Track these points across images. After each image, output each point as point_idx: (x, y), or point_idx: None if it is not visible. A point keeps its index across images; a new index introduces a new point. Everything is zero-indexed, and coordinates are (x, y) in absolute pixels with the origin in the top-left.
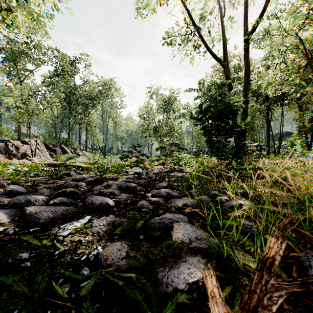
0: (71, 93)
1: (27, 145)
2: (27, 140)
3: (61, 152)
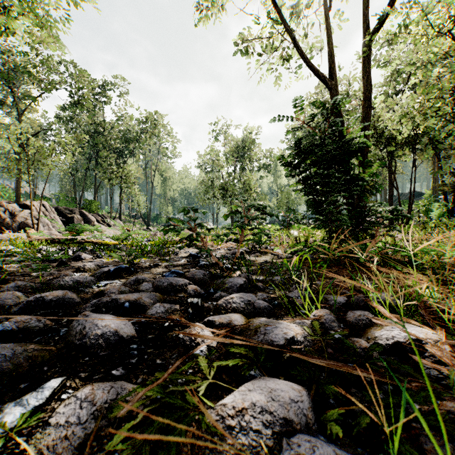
0: (98, 133)
1: (28, 210)
2: (28, 203)
3: (82, 221)
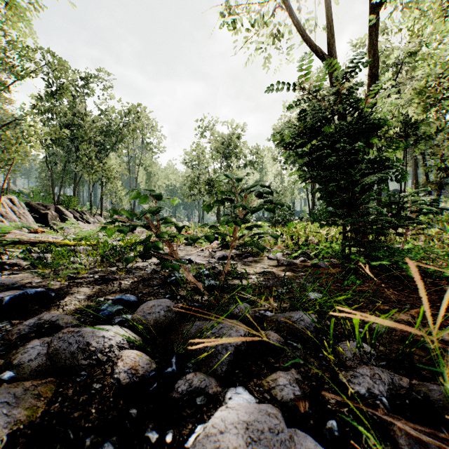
0: (78, 125)
1: None
2: None
3: (58, 217)
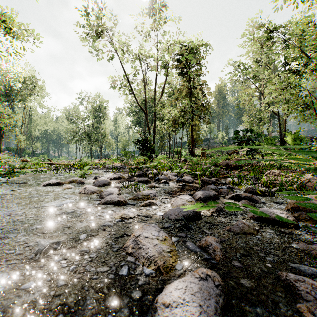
0: None
1: None
2: None
3: None
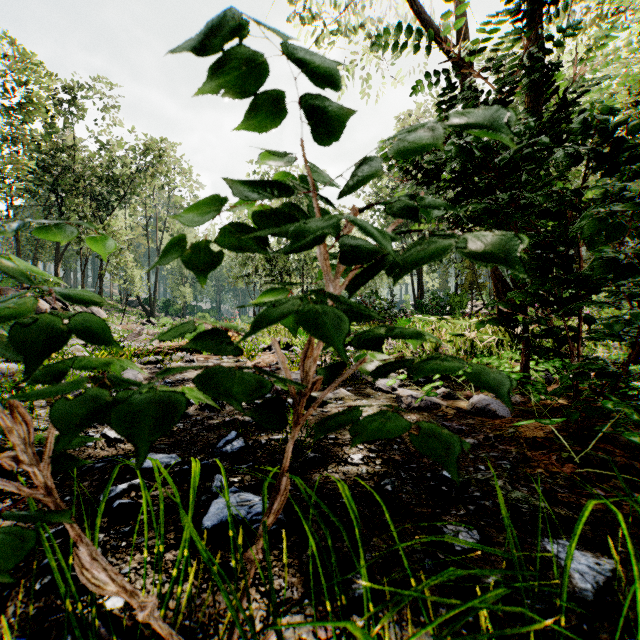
0: (62, 165)
1: None
2: None
3: None
